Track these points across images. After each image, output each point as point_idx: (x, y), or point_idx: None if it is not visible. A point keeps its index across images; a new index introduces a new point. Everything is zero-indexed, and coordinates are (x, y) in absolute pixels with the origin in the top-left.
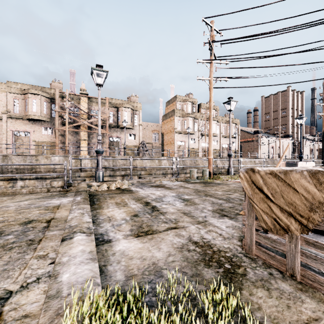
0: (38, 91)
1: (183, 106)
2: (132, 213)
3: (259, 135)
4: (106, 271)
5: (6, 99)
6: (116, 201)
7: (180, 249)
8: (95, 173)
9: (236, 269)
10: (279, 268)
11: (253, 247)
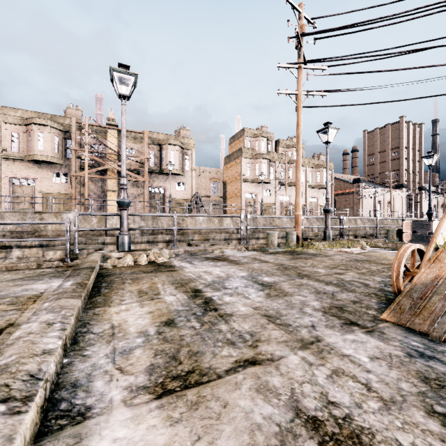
0: (46, 121)
1: (254, 143)
2: (164, 316)
3: (361, 185)
4: None
5: (0, 132)
6: (140, 288)
7: None
8: (117, 237)
9: None
10: None
11: None
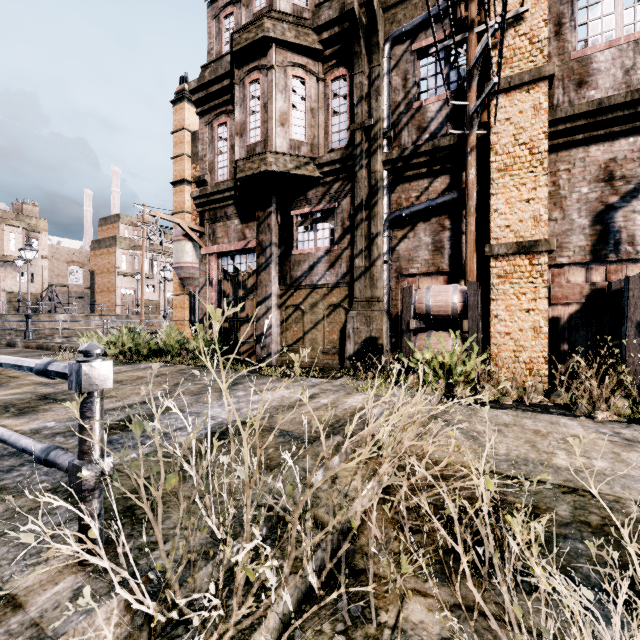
0: None
1: (133, 232)
2: None
3: None
4: None
5: None
6: None
7: None
8: (26, 333)
9: None
10: None
11: None
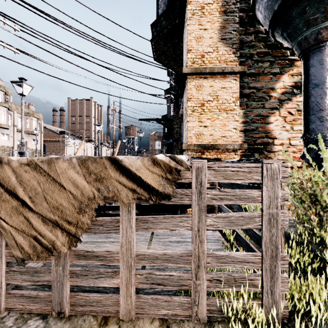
0: None
1: None
2: None
3: (65, 136)
4: None
5: None
6: None
7: None
8: None
9: None
10: (43, 311)
11: (1, 298)
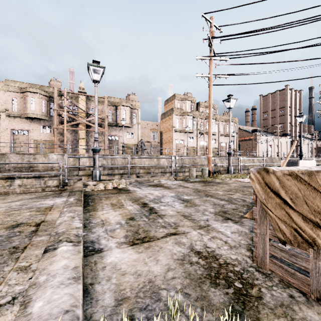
0: (36, 90)
1: (182, 104)
2: (128, 216)
3: (257, 134)
4: (92, 291)
5: (4, 97)
6: (111, 202)
7: (181, 261)
8: (92, 172)
9: (248, 289)
10: (300, 288)
11: (266, 260)
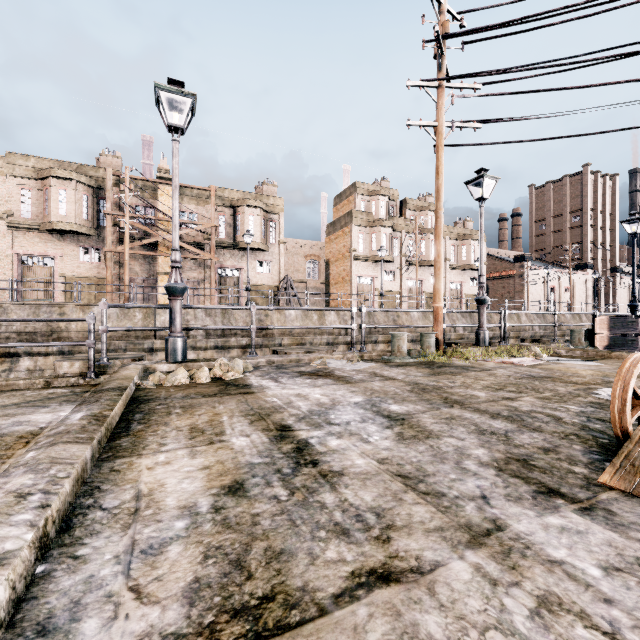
0: (70, 173)
1: (370, 204)
2: (228, 475)
3: (525, 265)
4: None
5: (5, 189)
6: (193, 423)
7: None
8: (166, 341)
9: None
10: None
11: None
